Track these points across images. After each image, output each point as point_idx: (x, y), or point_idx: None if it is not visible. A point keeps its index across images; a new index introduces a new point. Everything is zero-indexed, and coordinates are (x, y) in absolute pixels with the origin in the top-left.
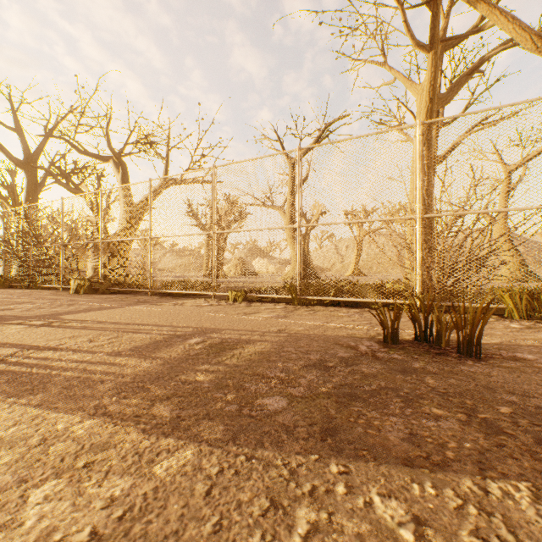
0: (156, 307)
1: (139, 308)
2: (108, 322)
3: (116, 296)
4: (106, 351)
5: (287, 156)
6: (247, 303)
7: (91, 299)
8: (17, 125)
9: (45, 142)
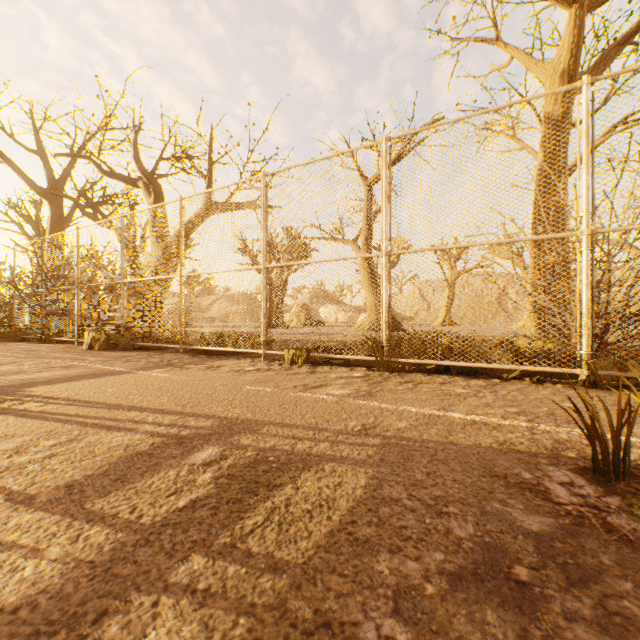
0: (177, 373)
1: (153, 375)
2: (88, 402)
3: (136, 354)
4: (13, 488)
5: (362, 175)
6: (310, 367)
7: (100, 358)
8: (39, 147)
9: (71, 167)
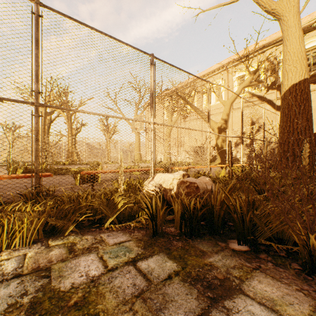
0: None
1: None
2: None
3: None
4: None
5: None
6: None
7: None
8: None
9: None
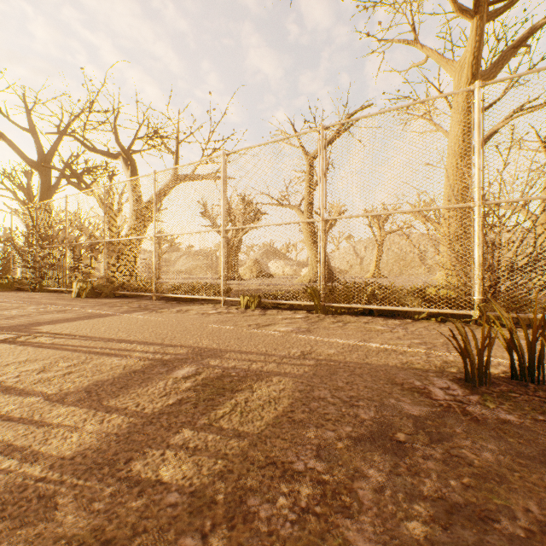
0: (154, 316)
1: (134, 317)
2: (87, 336)
3: (118, 301)
4: (48, 392)
5: (305, 151)
6: (261, 311)
7: (88, 304)
8: (31, 126)
9: (58, 142)
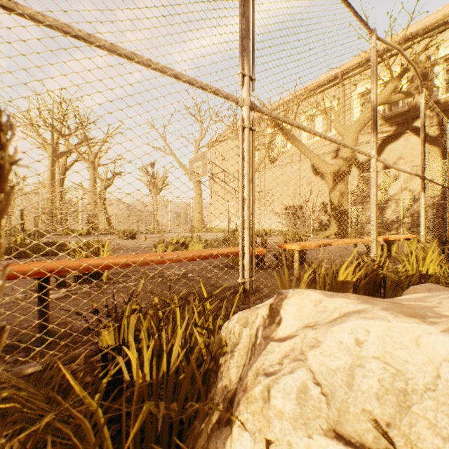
0: None
1: None
2: None
3: None
4: None
5: None
6: None
7: None
8: None
9: None
